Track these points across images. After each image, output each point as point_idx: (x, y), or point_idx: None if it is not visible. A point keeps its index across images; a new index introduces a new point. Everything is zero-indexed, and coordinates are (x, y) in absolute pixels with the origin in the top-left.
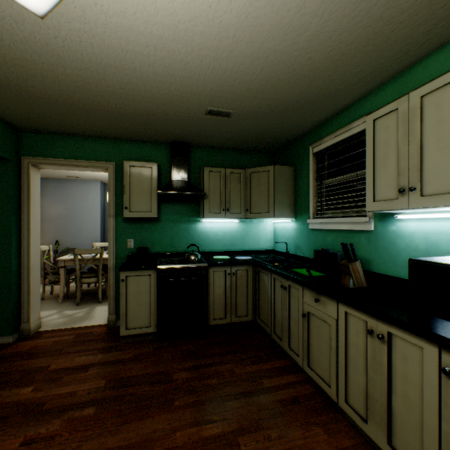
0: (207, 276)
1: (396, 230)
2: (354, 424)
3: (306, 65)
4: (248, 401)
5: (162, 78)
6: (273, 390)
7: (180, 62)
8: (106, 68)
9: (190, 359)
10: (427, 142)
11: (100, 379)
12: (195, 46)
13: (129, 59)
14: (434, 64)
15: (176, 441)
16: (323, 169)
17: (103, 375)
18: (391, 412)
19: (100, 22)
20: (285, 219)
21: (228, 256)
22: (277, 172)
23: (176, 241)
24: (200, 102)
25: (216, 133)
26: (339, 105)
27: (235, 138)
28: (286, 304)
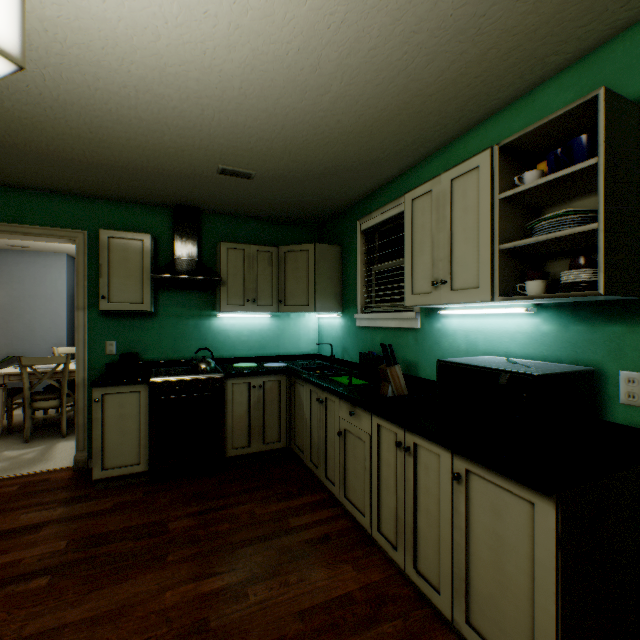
0: (223, 391)
1: (441, 328)
2: (389, 556)
3: (336, 128)
4: (267, 545)
5: (151, 125)
6: (300, 529)
7: (173, 109)
8: (66, 106)
9: (196, 503)
10: (456, 231)
11: (59, 540)
12: (191, 93)
13: (99, 98)
14: (473, 142)
15: (166, 602)
16: (374, 251)
17: (65, 534)
18: (416, 532)
19: (55, 52)
20: (331, 314)
21: (256, 364)
22: (319, 252)
23: (182, 344)
24: (207, 158)
25: (237, 198)
26: (386, 175)
27: (263, 206)
28: (323, 422)
